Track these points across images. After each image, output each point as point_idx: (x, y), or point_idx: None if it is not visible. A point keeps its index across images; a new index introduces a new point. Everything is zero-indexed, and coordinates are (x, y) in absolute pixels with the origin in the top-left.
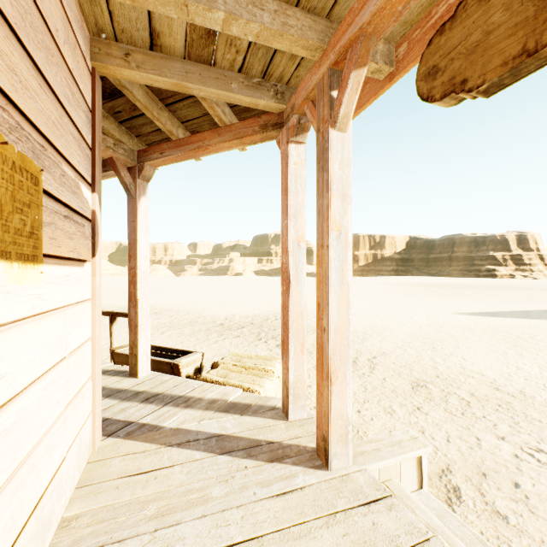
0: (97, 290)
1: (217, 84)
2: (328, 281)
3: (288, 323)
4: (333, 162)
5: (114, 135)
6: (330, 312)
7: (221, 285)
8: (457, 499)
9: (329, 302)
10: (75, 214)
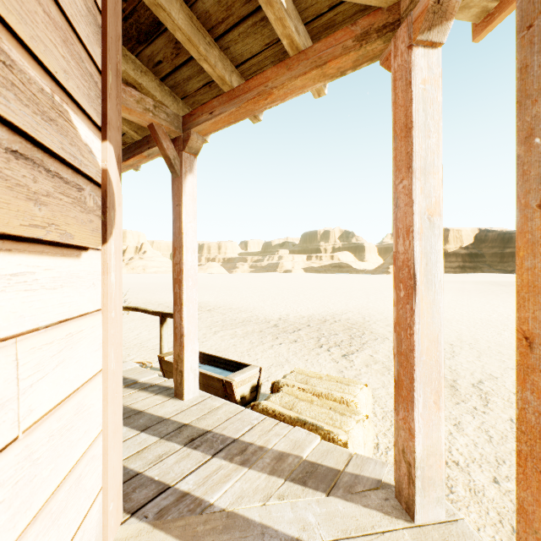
0: (110, 295)
1: None
2: None
3: (412, 355)
4: None
5: (154, 96)
6: None
7: (271, 282)
8: None
9: None
10: (53, 159)
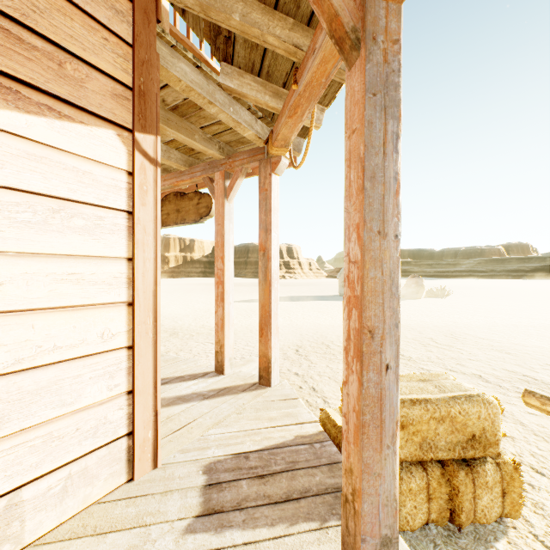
0: None
1: None
2: None
3: None
4: None
5: None
6: None
7: None
8: None
9: None
10: None
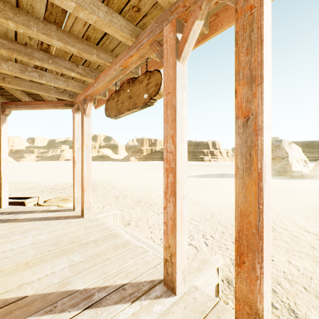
0: None
1: (44, 91)
2: (83, 162)
3: (75, 177)
4: (85, 126)
5: None
6: (84, 171)
7: (54, 167)
8: (128, 225)
9: (83, 168)
10: None
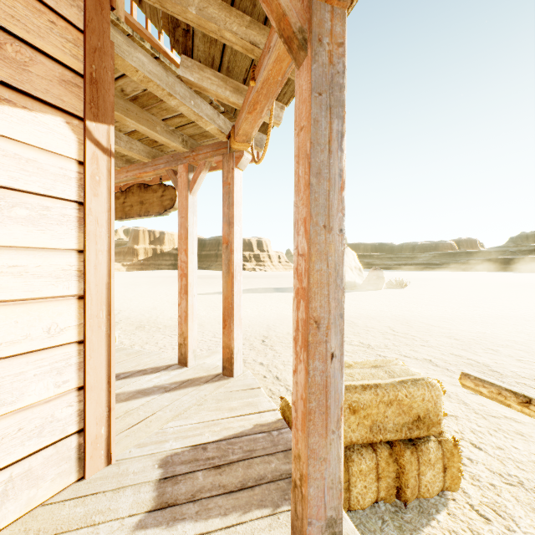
0: None
1: None
2: None
3: None
4: None
5: None
6: None
7: None
8: None
9: None
10: None
